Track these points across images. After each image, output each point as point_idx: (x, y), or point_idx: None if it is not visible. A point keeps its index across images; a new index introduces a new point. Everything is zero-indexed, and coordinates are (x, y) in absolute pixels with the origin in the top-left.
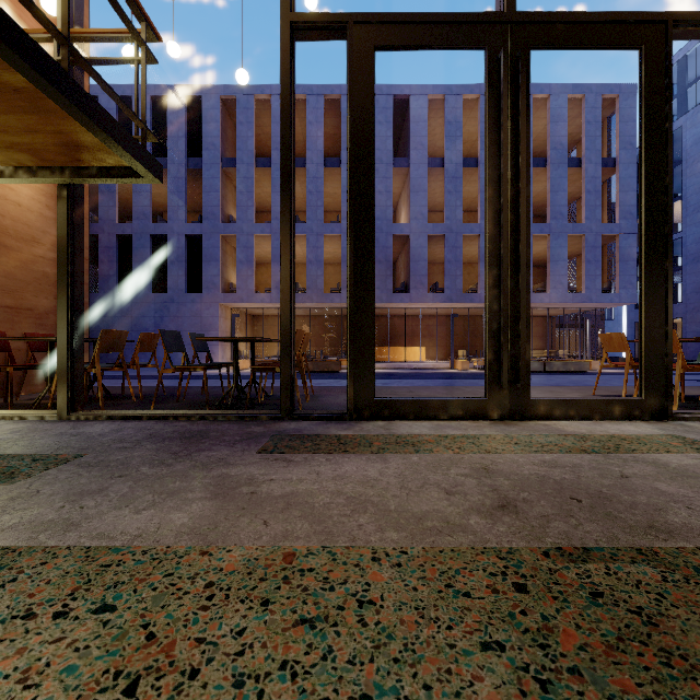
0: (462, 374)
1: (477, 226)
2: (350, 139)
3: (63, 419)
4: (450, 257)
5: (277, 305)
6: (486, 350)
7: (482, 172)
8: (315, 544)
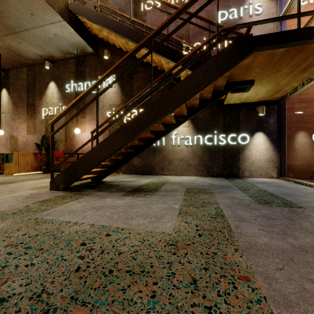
0: None
1: None
2: None
3: None
4: None
5: None
6: None
7: None
8: (266, 292)
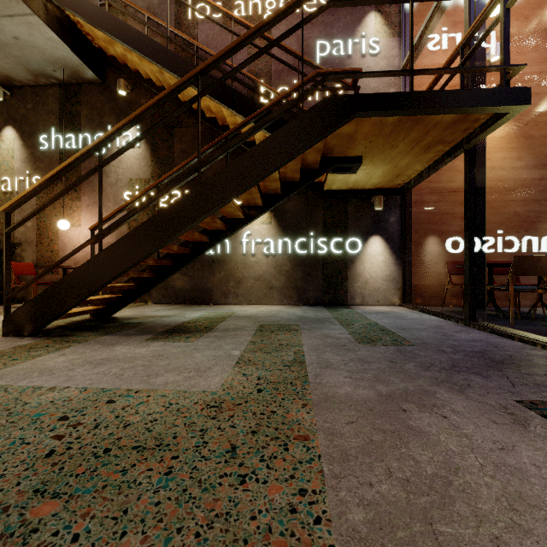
0: None
1: None
2: None
3: (466, 325)
4: None
5: None
6: None
7: None
8: (323, 450)
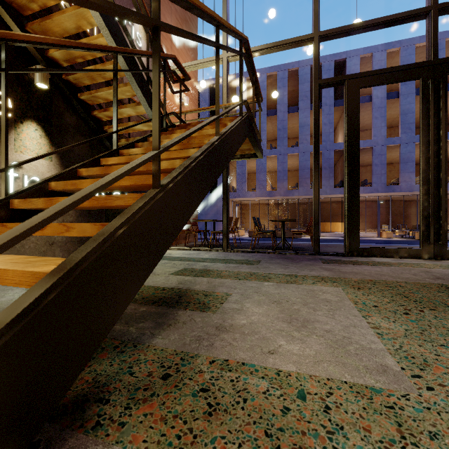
0: (387, 241)
1: (398, 139)
2: (347, 131)
3: (225, 251)
4: (376, 162)
5: (258, 198)
6: (420, 225)
7: (402, 100)
8: (375, 279)
